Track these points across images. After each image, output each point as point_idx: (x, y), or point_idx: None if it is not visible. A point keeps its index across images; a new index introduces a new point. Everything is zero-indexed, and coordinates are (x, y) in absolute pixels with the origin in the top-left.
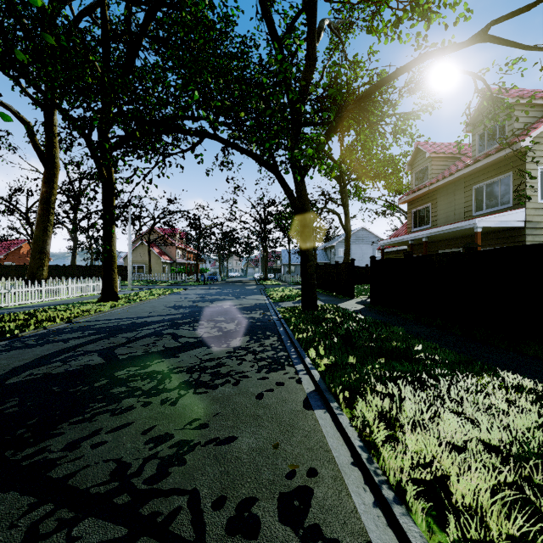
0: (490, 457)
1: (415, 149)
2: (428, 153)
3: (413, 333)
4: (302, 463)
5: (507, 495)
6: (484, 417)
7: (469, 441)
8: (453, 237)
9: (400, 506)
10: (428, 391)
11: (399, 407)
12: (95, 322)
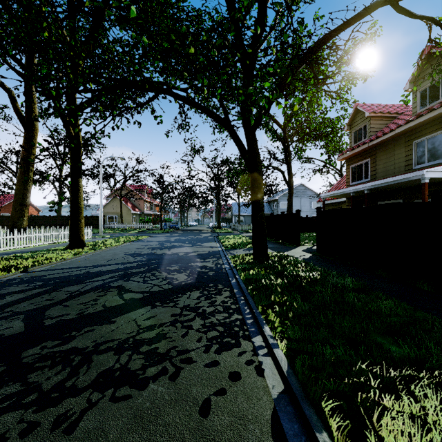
0: None
1: (354, 110)
2: (367, 112)
3: (377, 289)
4: None
5: None
6: None
7: None
8: (393, 190)
9: None
10: None
11: None
12: (49, 272)
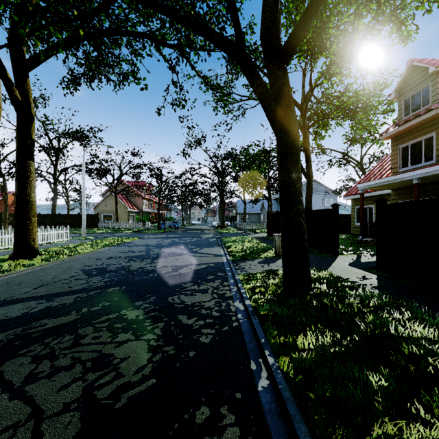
0: None
1: (407, 69)
2: (432, 67)
3: None
4: None
5: None
6: None
7: None
8: None
9: None
10: None
11: None
12: None
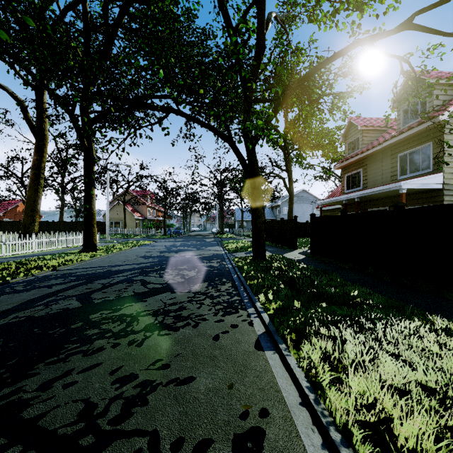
0: (430, 400)
1: (348, 123)
2: (359, 126)
3: (349, 280)
4: (254, 403)
5: (450, 440)
6: (419, 359)
7: (408, 383)
8: (381, 198)
9: (347, 449)
10: (367, 334)
11: (341, 349)
12: (76, 270)
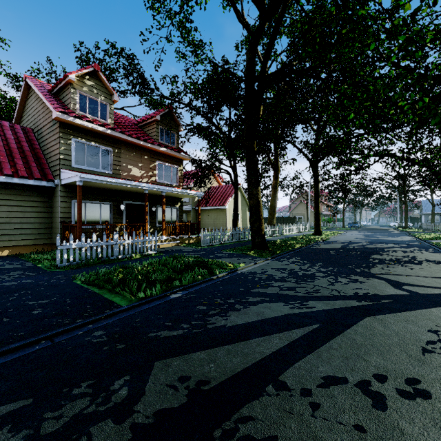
0: None
1: None
2: None
3: None
4: None
5: None
6: None
7: None
8: None
9: None
10: None
11: None
12: (334, 241)
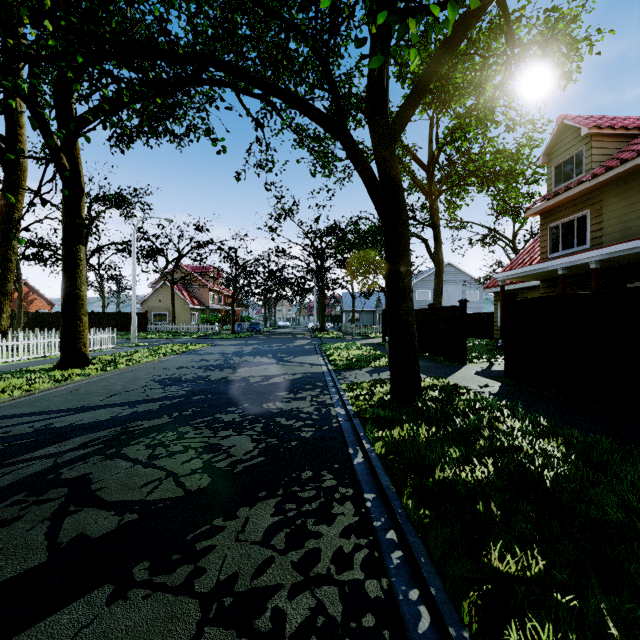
0: None
1: (557, 128)
2: (584, 128)
3: None
4: None
5: None
6: None
7: None
8: None
9: None
10: None
11: None
12: None
